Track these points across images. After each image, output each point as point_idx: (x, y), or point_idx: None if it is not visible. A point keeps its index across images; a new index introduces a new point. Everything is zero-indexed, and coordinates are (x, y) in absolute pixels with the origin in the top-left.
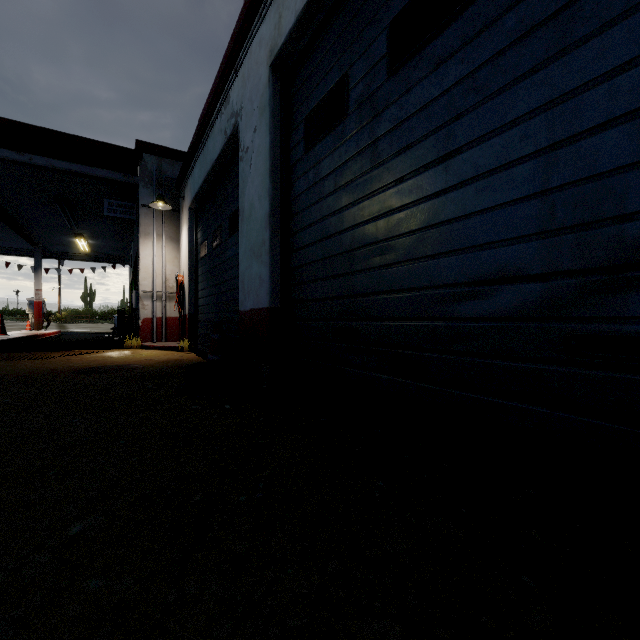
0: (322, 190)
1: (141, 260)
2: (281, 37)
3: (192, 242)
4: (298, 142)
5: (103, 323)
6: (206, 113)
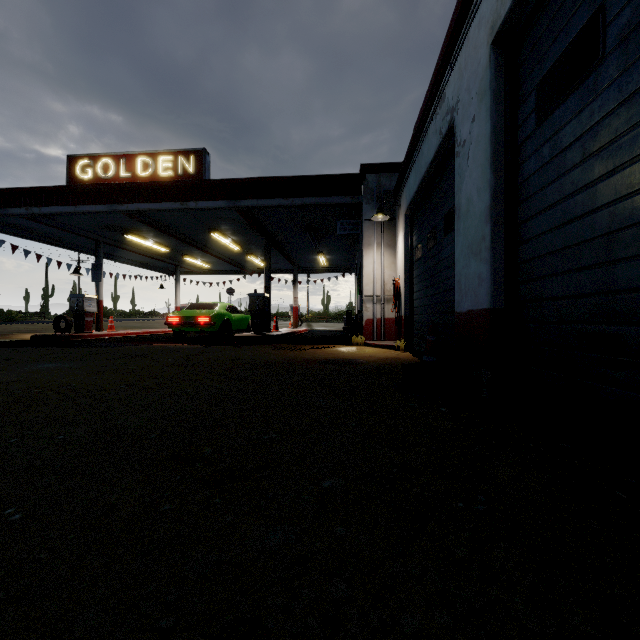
0: (562, 164)
1: (364, 268)
2: (505, 6)
3: (407, 246)
4: (527, 116)
5: (335, 323)
6: (421, 119)
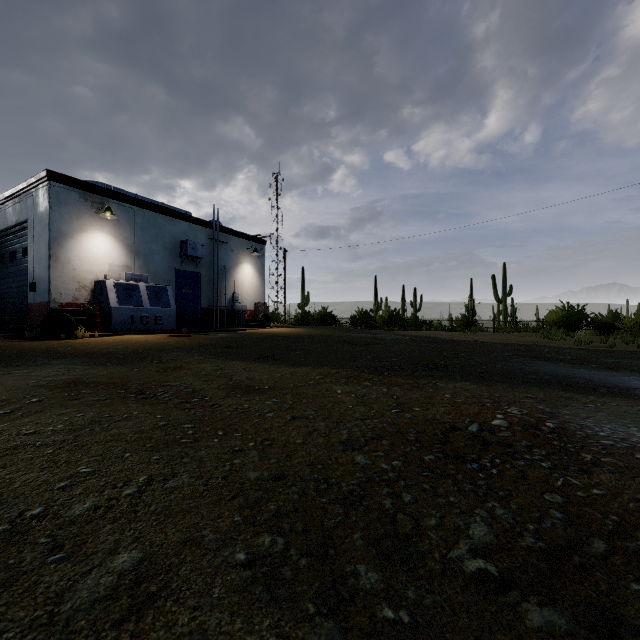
0: (1, 277)
1: None
2: None
3: None
4: None
5: None
6: None
